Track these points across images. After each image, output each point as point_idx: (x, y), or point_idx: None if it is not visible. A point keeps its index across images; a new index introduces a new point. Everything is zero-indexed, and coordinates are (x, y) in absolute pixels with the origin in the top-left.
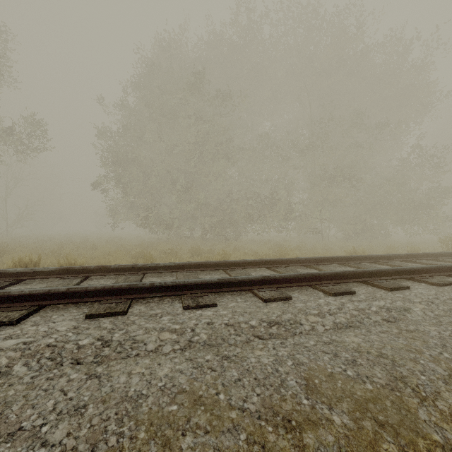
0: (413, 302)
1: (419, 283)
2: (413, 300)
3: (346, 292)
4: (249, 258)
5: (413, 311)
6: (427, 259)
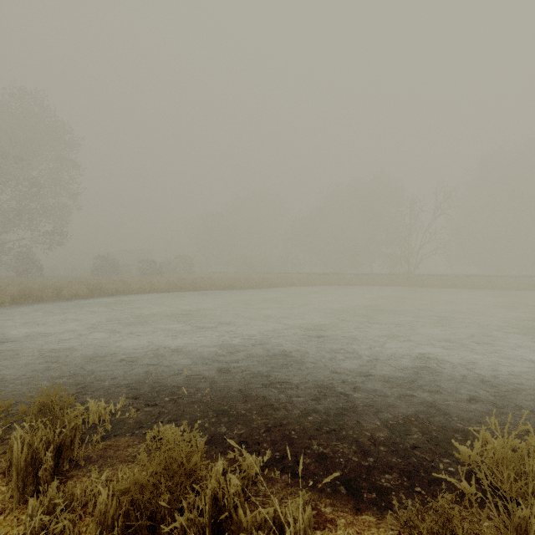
0: None
1: None
2: None
3: None
4: None
5: None
6: None
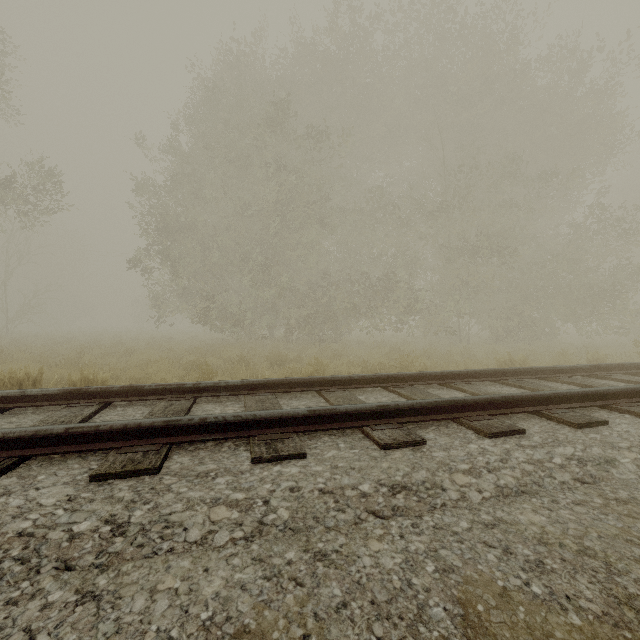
0: (618, 448)
1: (620, 414)
2: (617, 444)
3: (510, 430)
4: (355, 369)
5: (620, 463)
6: (622, 373)
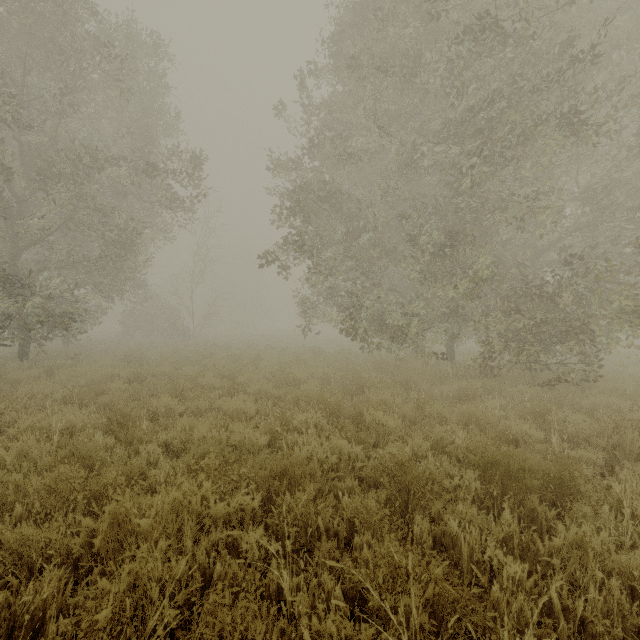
0: None
1: None
2: None
3: None
4: None
5: None
6: None
